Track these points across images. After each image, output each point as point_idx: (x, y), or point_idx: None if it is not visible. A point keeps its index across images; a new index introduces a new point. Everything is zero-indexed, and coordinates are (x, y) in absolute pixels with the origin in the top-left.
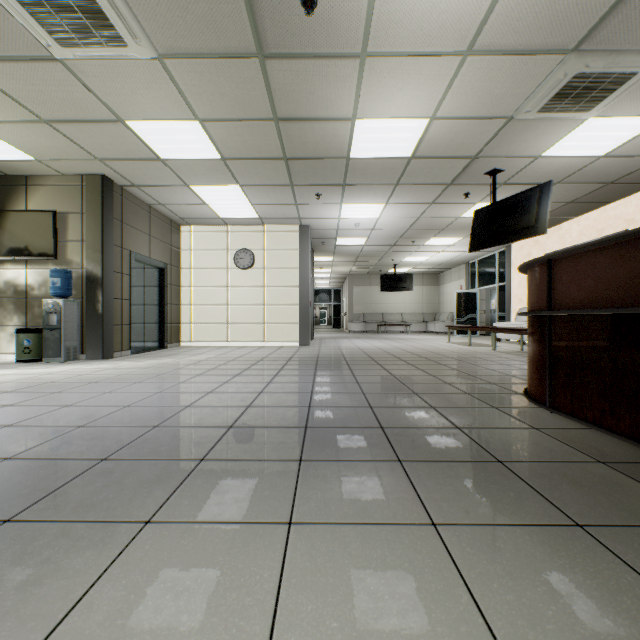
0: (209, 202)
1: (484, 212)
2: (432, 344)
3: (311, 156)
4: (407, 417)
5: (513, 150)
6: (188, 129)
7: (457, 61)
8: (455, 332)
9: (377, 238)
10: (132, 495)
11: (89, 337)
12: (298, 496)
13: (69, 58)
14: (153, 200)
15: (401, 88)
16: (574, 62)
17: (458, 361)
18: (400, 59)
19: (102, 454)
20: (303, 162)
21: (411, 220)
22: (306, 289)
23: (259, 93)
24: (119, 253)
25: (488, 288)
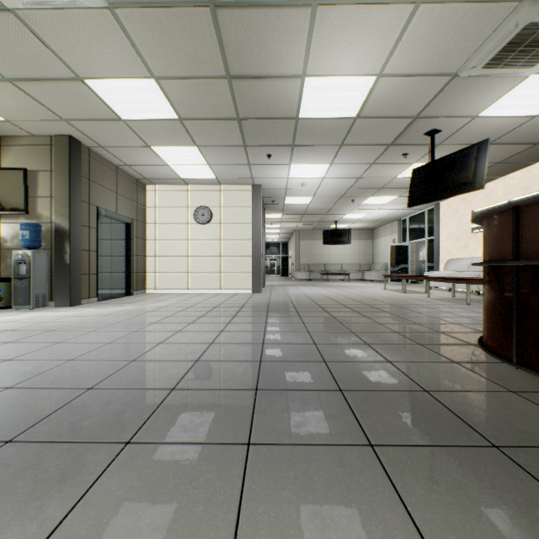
0: (170, 163)
1: (422, 170)
2: (370, 291)
3: (262, 116)
4: (366, 375)
5: (453, 110)
6: (145, 88)
7: (409, 10)
8: (389, 280)
9: (321, 197)
10: (13, 515)
11: (57, 285)
12: (243, 518)
13: (19, 7)
14: (119, 161)
15: (351, 42)
16: (527, 10)
17: (399, 308)
18: (352, 8)
19: (10, 432)
20: (255, 122)
21: (352, 180)
22: (258, 242)
23: (211, 48)
24: (86, 208)
25: (417, 242)
